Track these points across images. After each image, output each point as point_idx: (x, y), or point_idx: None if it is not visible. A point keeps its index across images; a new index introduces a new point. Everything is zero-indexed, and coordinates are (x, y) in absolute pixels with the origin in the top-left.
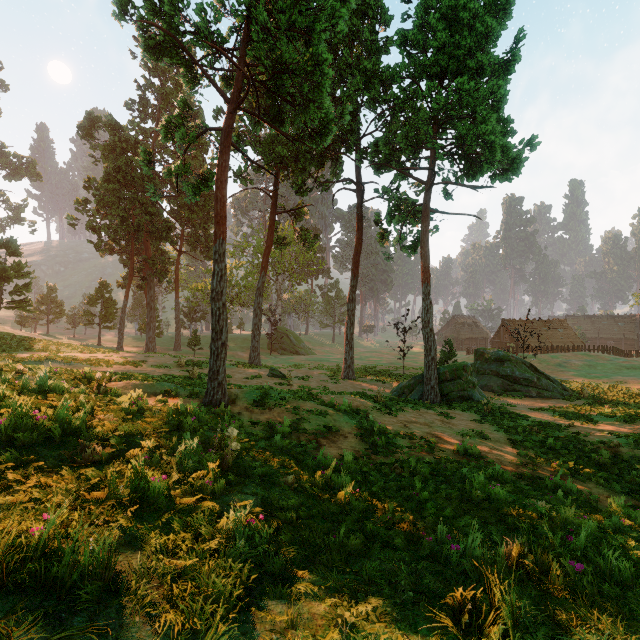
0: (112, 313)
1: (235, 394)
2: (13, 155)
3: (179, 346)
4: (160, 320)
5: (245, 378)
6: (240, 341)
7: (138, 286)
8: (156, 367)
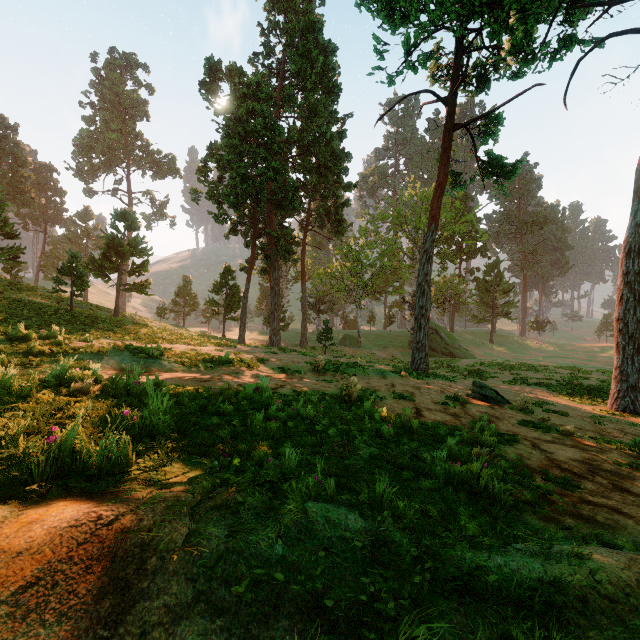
0: (236, 301)
1: None
2: (156, 152)
3: (305, 341)
4: (285, 311)
5: (440, 403)
6: (373, 337)
7: (262, 270)
8: (280, 371)
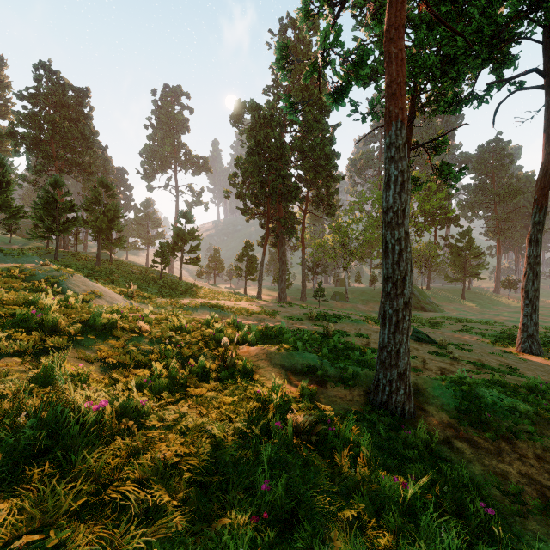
0: (254, 267)
1: (413, 386)
2: (195, 157)
3: (304, 297)
4: (289, 273)
5: None
6: (358, 294)
7: (272, 244)
8: (288, 319)
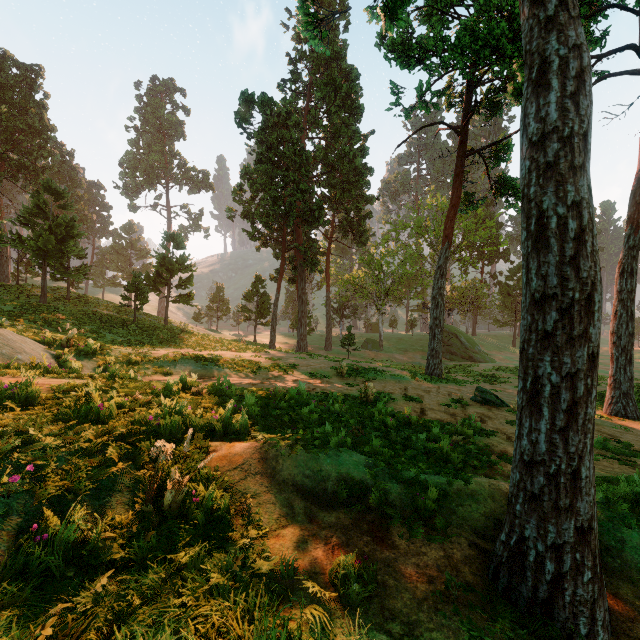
0: (266, 308)
1: None
2: (192, 169)
3: (330, 345)
4: (311, 316)
5: (444, 405)
6: (394, 341)
7: (290, 279)
8: (310, 375)
